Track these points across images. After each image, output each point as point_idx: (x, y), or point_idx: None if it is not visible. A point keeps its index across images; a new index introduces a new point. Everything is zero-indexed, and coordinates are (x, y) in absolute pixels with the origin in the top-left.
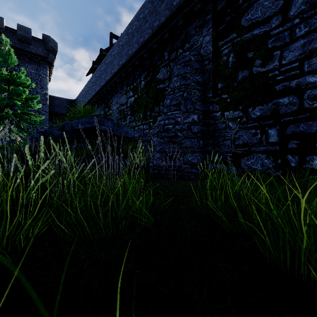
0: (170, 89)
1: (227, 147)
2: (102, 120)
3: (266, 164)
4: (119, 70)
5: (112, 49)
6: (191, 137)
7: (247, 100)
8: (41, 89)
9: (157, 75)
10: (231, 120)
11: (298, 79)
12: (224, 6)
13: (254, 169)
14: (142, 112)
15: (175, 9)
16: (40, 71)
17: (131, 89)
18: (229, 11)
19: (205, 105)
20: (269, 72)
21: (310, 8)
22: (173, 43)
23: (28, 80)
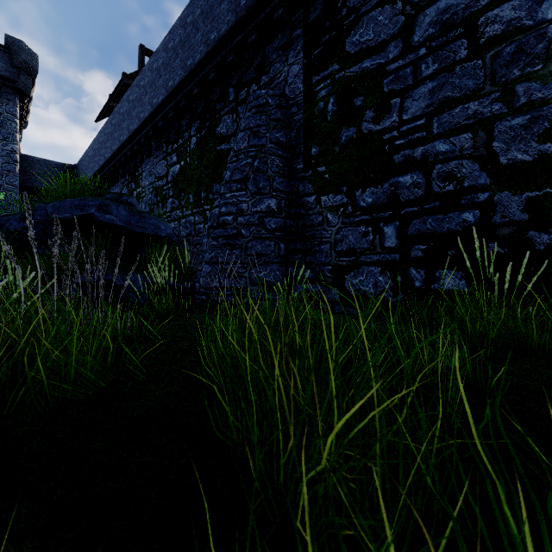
0: (233, 153)
1: (324, 256)
2: (106, 203)
3: (381, 283)
4: (152, 114)
5: (141, 76)
6: (264, 237)
7: (354, 177)
8: (4, 141)
9: (218, 127)
10: (330, 210)
11: (425, 146)
12: (320, 16)
13: (364, 291)
14: (192, 192)
15: (243, 13)
16: (1, 106)
17: (174, 150)
18: (328, 26)
19: (291, 183)
20: (385, 131)
21: (441, 33)
22: (242, 72)
23: None
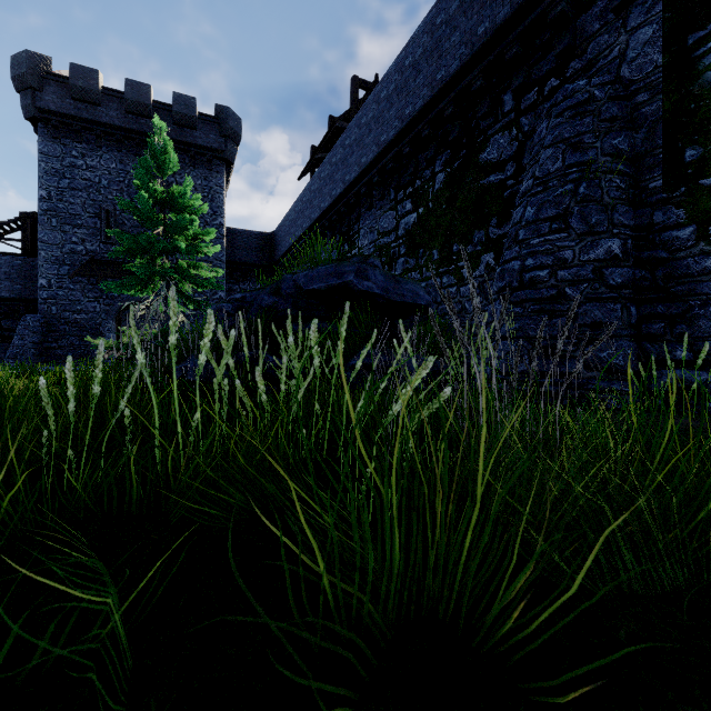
0: (533, 182)
1: None
2: (363, 267)
3: None
4: (379, 155)
5: (362, 112)
6: (605, 298)
7: None
8: (213, 216)
9: (482, 152)
10: None
11: None
12: None
13: None
14: (438, 246)
15: None
16: (211, 180)
17: (407, 196)
18: None
19: (638, 212)
20: None
21: None
22: (529, 67)
23: (198, 200)
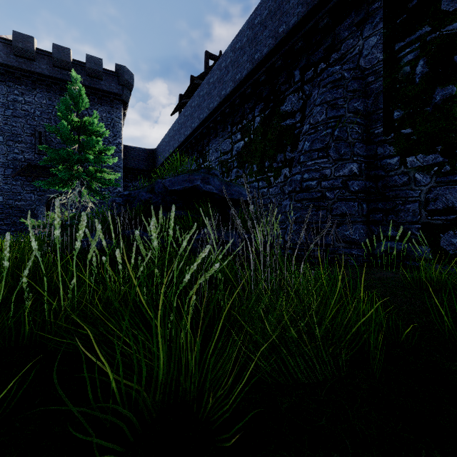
0: (309, 126)
1: (411, 215)
2: (206, 176)
3: None
4: (220, 103)
5: (210, 75)
6: (348, 199)
7: (453, 135)
8: (114, 137)
9: (282, 105)
10: (419, 170)
11: None
12: None
13: None
14: (256, 162)
15: (316, 2)
16: (112, 113)
17: (238, 130)
18: None
19: (369, 147)
20: None
21: None
22: (309, 55)
23: (102, 127)
